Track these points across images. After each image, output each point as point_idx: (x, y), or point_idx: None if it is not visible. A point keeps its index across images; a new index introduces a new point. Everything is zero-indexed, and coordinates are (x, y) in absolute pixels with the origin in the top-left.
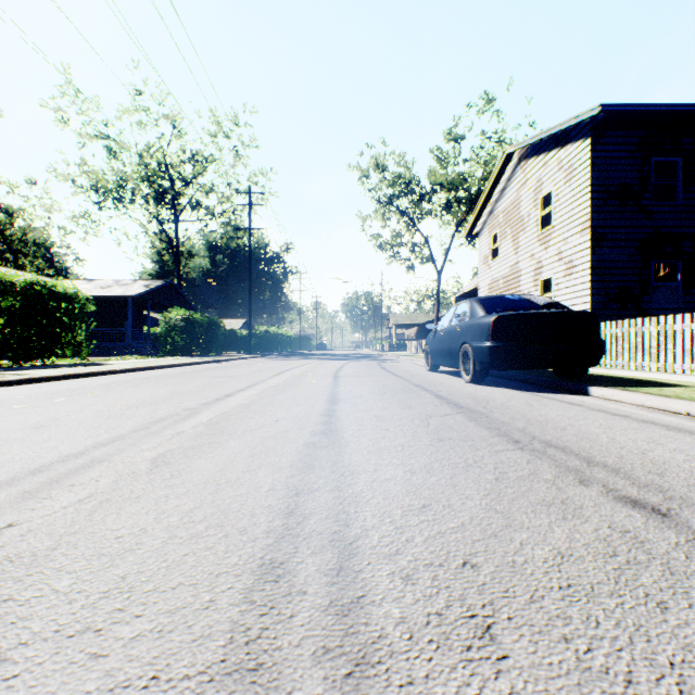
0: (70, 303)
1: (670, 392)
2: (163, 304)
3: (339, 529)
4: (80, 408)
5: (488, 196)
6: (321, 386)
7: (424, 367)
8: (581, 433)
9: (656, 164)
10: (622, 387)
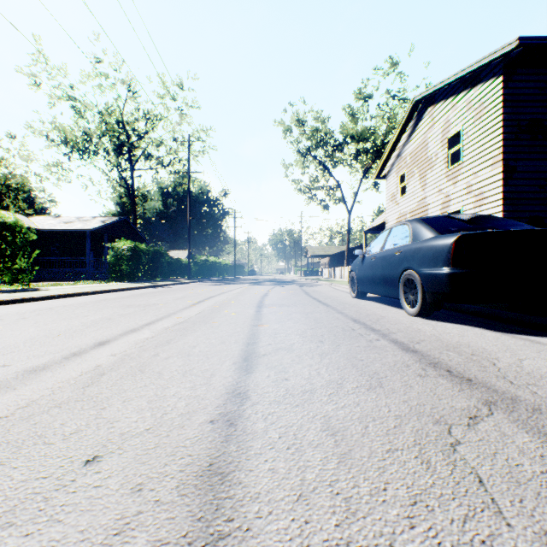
0: (9, 232)
1: None
2: (118, 237)
3: None
4: None
5: (396, 140)
6: (240, 321)
7: (346, 293)
8: None
9: None
10: None
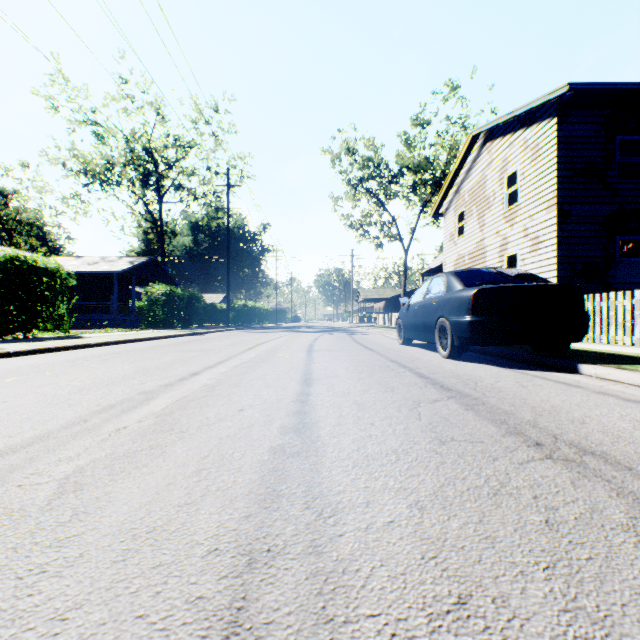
0: (50, 278)
1: None
2: (147, 280)
3: None
4: (25, 391)
5: (454, 176)
6: (295, 361)
7: (395, 340)
8: (609, 430)
9: (620, 143)
10: (615, 364)
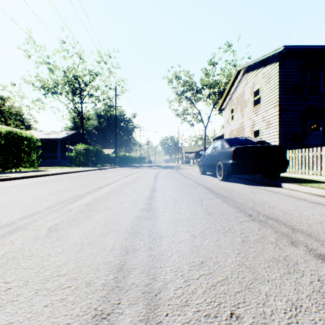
0: (28, 141)
1: (324, 186)
2: (75, 142)
3: (149, 282)
4: (23, 195)
5: (228, 90)
6: (148, 182)
7: (198, 172)
8: (283, 210)
9: (310, 75)
10: (298, 183)
